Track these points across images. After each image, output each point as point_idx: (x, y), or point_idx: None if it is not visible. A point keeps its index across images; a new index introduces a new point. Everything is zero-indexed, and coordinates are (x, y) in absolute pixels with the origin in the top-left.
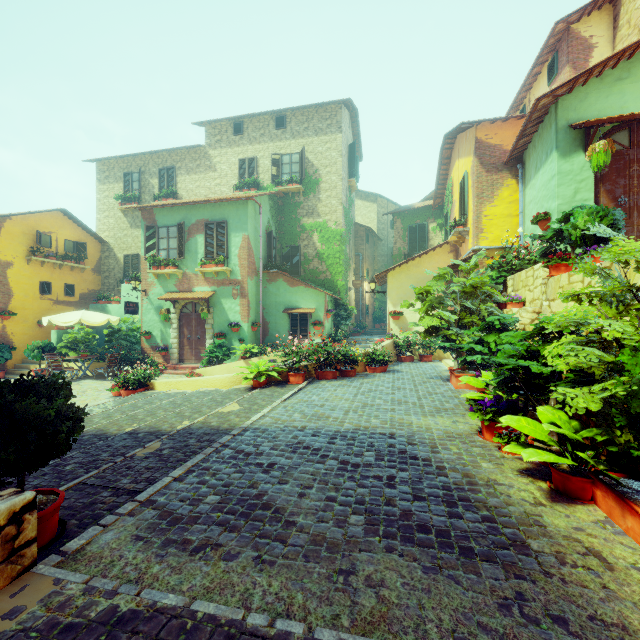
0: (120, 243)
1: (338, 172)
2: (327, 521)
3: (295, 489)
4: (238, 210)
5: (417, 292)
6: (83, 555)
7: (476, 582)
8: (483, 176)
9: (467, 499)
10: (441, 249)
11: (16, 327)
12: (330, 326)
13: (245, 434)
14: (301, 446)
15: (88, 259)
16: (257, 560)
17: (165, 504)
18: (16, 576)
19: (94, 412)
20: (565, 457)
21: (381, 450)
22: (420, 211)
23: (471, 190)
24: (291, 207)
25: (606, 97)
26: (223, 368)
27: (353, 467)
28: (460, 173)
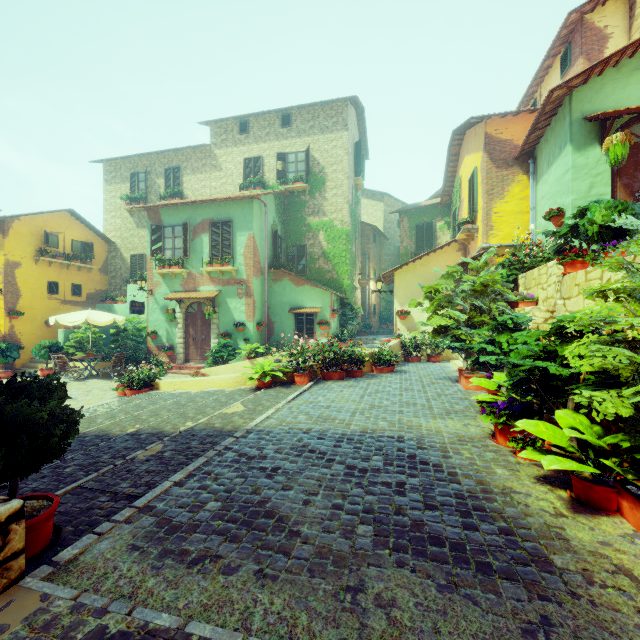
0: (127, 243)
1: (344, 170)
2: (333, 531)
3: (300, 496)
4: (243, 209)
5: (425, 291)
6: (75, 566)
7: (496, 603)
8: (493, 172)
9: (482, 508)
10: (449, 247)
11: (24, 327)
12: (336, 326)
13: (249, 436)
14: (306, 449)
15: (95, 259)
16: (258, 574)
17: (164, 511)
18: (1, 590)
19: (98, 412)
20: (587, 464)
21: (389, 454)
22: (427, 209)
23: (480, 186)
24: (297, 206)
25: (623, 87)
26: (228, 368)
27: (360, 472)
28: (469, 170)
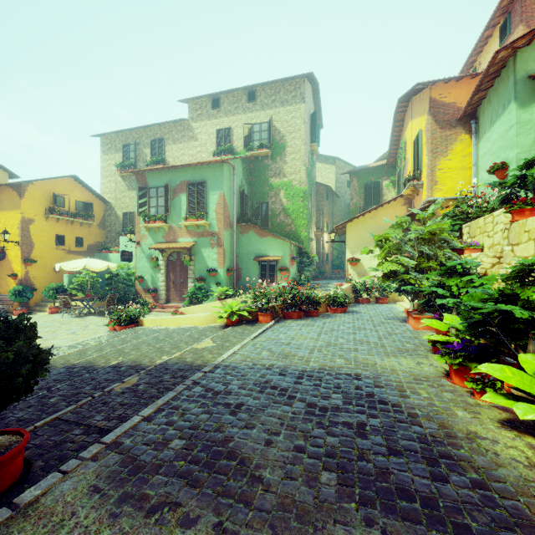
0: (120, 203)
1: (301, 137)
2: (296, 478)
3: (262, 435)
4: (215, 172)
5: (376, 239)
6: (35, 509)
7: None
8: (437, 132)
9: (449, 456)
10: (395, 202)
11: (37, 272)
12: (294, 272)
13: (216, 371)
14: (268, 385)
15: (94, 216)
16: (218, 529)
17: (130, 448)
18: None
19: (90, 345)
20: None
21: (348, 392)
22: (374, 170)
23: (425, 146)
24: (261, 169)
25: None
26: (202, 307)
27: (321, 411)
28: (413, 132)
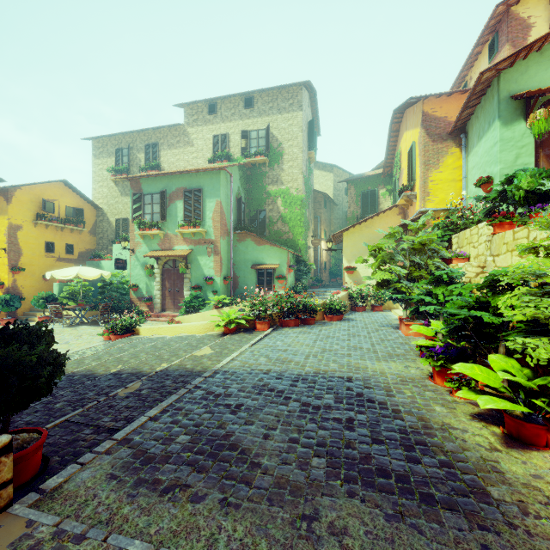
0: (112, 209)
1: (299, 145)
2: (290, 463)
3: (260, 430)
4: (212, 179)
5: (370, 249)
6: (60, 493)
7: (439, 532)
8: (429, 145)
9: (424, 443)
10: (390, 211)
11: (25, 280)
12: (292, 280)
13: (216, 376)
14: (266, 388)
15: (85, 223)
16: (223, 503)
17: (140, 443)
18: None
19: (86, 354)
20: (518, 403)
21: (340, 393)
22: (371, 179)
23: (418, 158)
24: (258, 176)
25: (546, 69)
26: (199, 316)
27: (314, 409)
28: (408, 144)
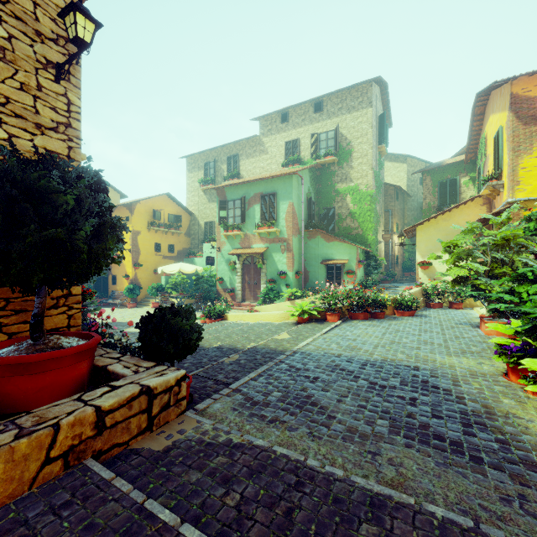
0: (202, 214)
1: (368, 141)
2: (359, 420)
3: (334, 396)
4: (285, 183)
5: (444, 245)
6: (206, 413)
7: (482, 480)
8: (519, 129)
9: (483, 424)
10: (473, 202)
11: (142, 274)
12: (361, 275)
13: (295, 355)
14: (338, 368)
15: (182, 226)
16: (310, 434)
17: (247, 393)
18: (178, 415)
19: None
20: None
21: (405, 378)
22: (451, 167)
23: (506, 144)
24: (327, 176)
25: None
26: (274, 307)
27: (380, 387)
28: (494, 128)
